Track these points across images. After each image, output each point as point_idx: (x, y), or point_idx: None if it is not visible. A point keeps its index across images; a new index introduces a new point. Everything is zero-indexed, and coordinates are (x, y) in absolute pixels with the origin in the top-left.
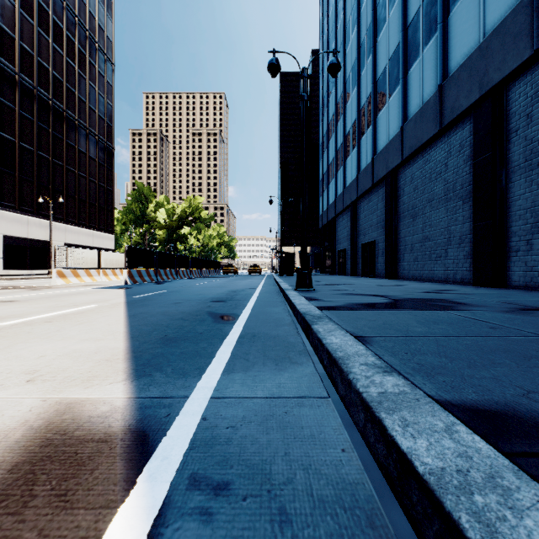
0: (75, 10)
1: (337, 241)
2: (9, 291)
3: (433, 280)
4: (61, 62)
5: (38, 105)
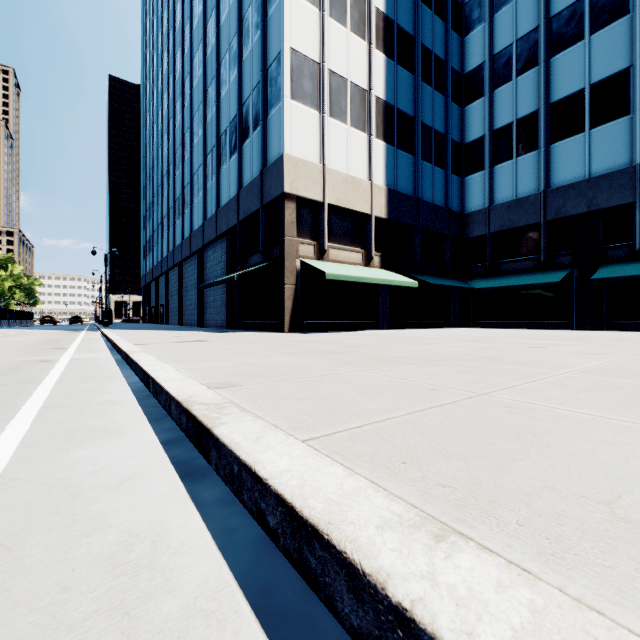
0: None
1: (151, 300)
2: None
3: (175, 324)
4: None
5: None
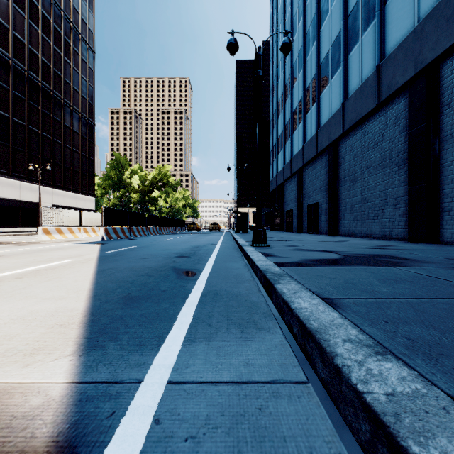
0: (61, 5)
1: (285, 202)
2: None
3: (371, 236)
4: (49, 50)
5: (29, 86)
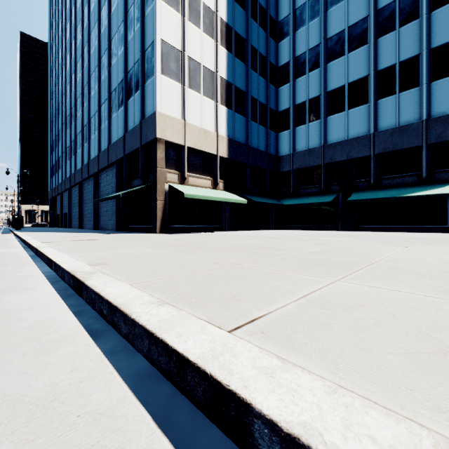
0: None
1: (57, 209)
2: None
3: (77, 228)
4: None
5: None
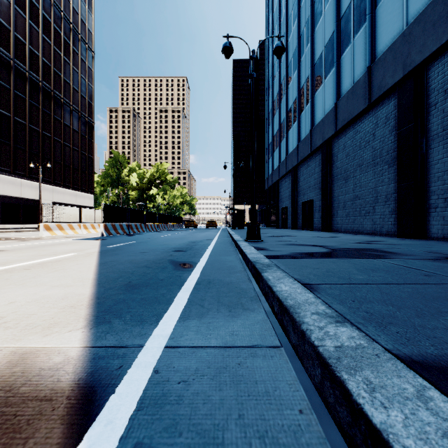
0: (61, 6)
1: (280, 200)
2: (1, 242)
3: (362, 232)
4: (49, 50)
5: (29, 86)
